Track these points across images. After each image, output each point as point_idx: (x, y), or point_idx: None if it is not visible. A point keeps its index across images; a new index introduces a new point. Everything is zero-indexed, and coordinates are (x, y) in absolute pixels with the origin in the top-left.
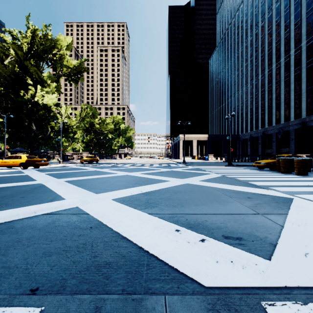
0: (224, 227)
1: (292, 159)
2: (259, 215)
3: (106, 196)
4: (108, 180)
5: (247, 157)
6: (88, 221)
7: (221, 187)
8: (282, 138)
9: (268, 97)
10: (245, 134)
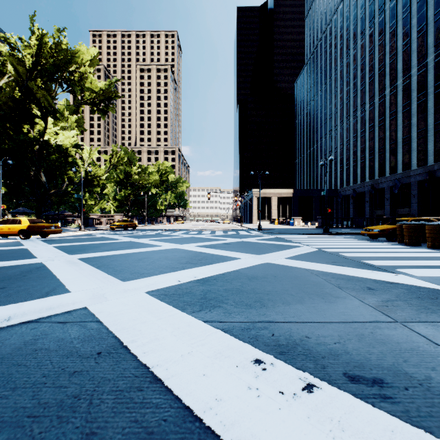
0: (343, 353)
1: (421, 224)
2: (398, 325)
3: (138, 286)
4: (146, 257)
5: (349, 221)
6: (98, 338)
7: (321, 268)
8: (399, 193)
9: (379, 135)
10: (346, 188)
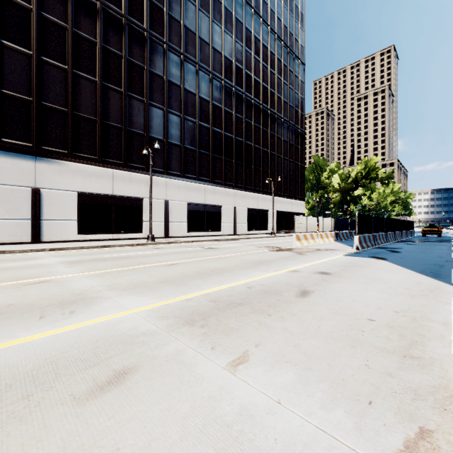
0: None
1: None
2: None
3: None
4: None
5: None
6: None
7: None
8: None
9: None
10: None
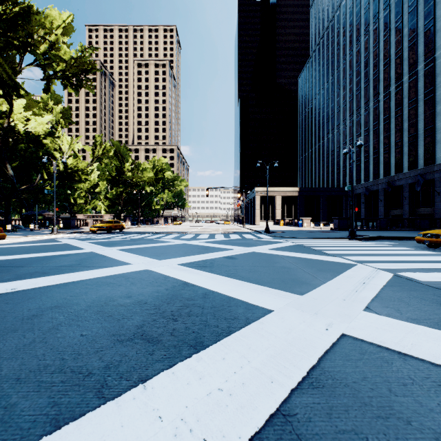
0: None
1: None
2: None
3: None
4: (59, 305)
5: (360, 221)
6: None
7: None
8: (420, 191)
9: (396, 127)
10: (357, 186)
